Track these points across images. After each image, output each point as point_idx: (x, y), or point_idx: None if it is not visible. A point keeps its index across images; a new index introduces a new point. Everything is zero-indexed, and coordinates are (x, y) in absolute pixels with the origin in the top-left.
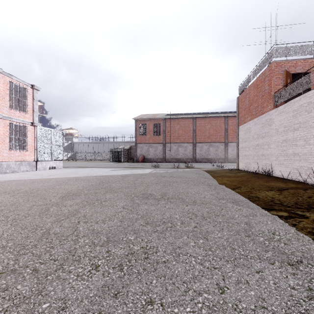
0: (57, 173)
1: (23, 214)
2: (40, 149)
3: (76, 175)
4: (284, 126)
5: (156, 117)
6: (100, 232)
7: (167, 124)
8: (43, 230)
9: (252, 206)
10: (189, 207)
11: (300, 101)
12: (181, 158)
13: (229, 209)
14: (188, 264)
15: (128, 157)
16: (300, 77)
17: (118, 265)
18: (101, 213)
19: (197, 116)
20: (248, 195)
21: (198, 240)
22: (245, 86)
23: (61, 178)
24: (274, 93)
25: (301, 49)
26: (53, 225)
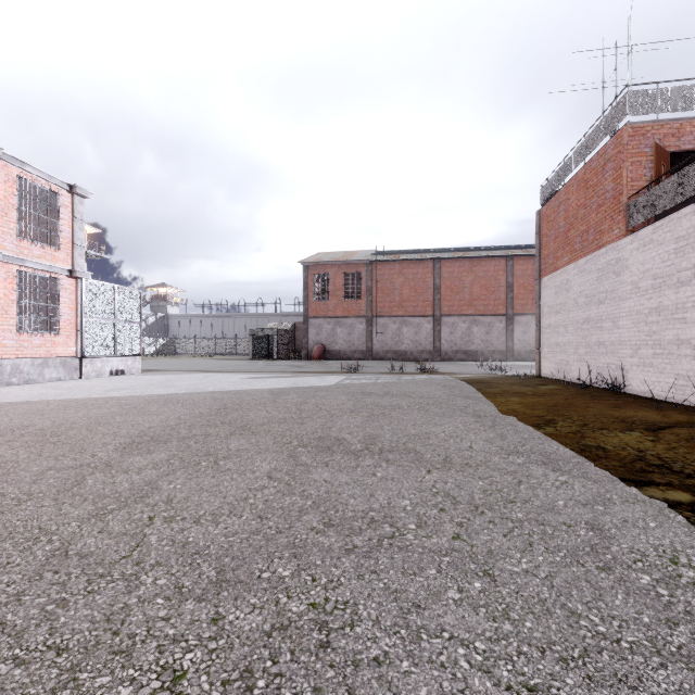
0: (126, 386)
1: (16, 494)
2: (89, 331)
3: (167, 390)
4: (654, 275)
5: (351, 260)
6: (202, 553)
7: (376, 275)
8: (53, 545)
9: (596, 475)
10: (435, 477)
11: (694, 216)
12: (408, 351)
13: (538, 483)
14: (447, 672)
15: (288, 348)
16: (687, 163)
17: (241, 673)
18: (212, 493)
19: (445, 255)
20: (579, 443)
21: (470, 582)
22: (557, 184)
23: (131, 398)
24: (629, 200)
25: (694, 94)
26: (82, 529)
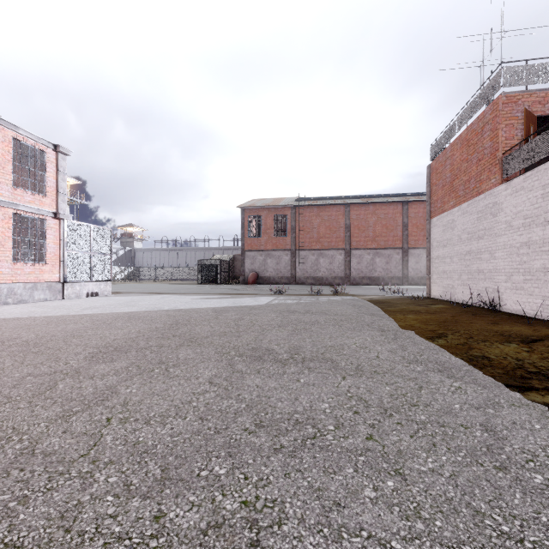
0: (98, 305)
1: None
2: (70, 261)
3: (131, 308)
4: (525, 216)
5: (278, 205)
6: (149, 452)
7: (299, 217)
8: (22, 444)
9: (484, 381)
10: (349, 383)
11: None
12: (324, 277)
13: (436, 388)
14: None
15: (229, 275)
16: None
17: None
18: (161, 396)
19: (353, 201)
20: (467, 353)
21: (383, 481)
22: (444, 143)
23: (101, 315)
24: (504, 155)
25: None
26: (49, 430)
